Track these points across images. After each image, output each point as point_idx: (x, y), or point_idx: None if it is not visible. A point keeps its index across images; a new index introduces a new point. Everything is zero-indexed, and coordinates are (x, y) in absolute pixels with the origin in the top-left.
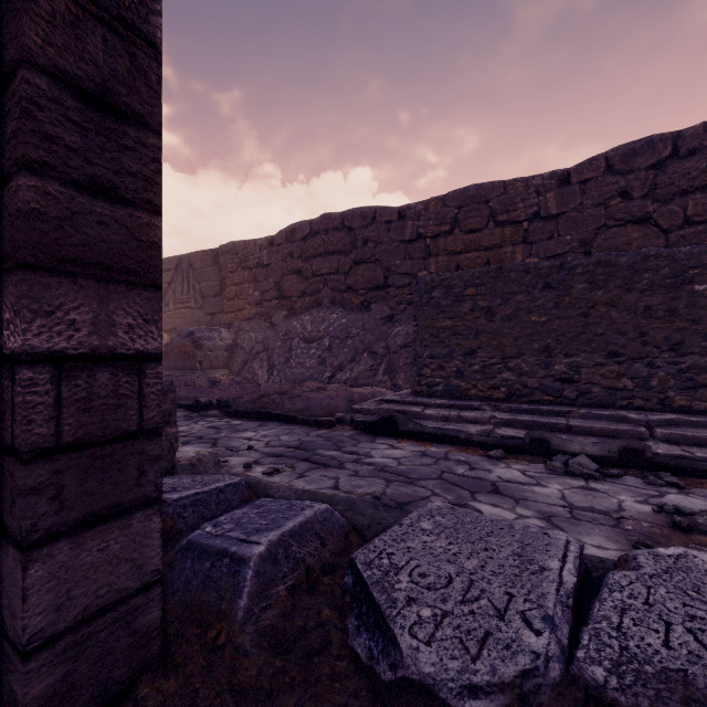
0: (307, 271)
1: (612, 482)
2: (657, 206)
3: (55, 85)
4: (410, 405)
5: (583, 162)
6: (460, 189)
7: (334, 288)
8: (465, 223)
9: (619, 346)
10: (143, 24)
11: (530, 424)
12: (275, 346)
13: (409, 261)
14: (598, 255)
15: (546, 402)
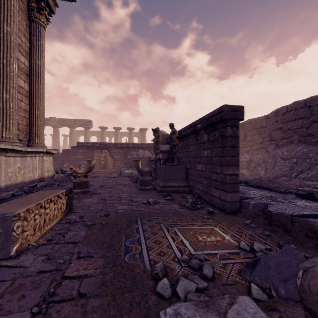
0: (285, 128)
1: None
2: None
3: (229, 147)
4: None
5: None
6: None
7: (299, 135)
8: None
9: None
10: (237, 135)
11: None
12: (268, 161)
13: None
14: None
15: None
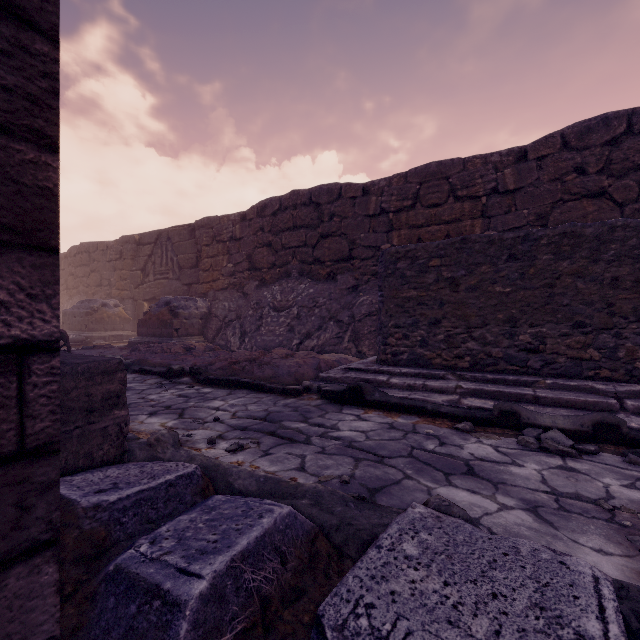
0: (277, 244)
1: (590, 460)
2: (612, 180)
3: None
4: (375, 374)
5: (540, 140)
6: (421, 166)
7: (302, 260)
8: (426, 198)
9: (585, 316)
10: None
11: (497, 395)
12: (247, 314)
13: (373, 234)
14: (563, 226)
15: (510, 372)
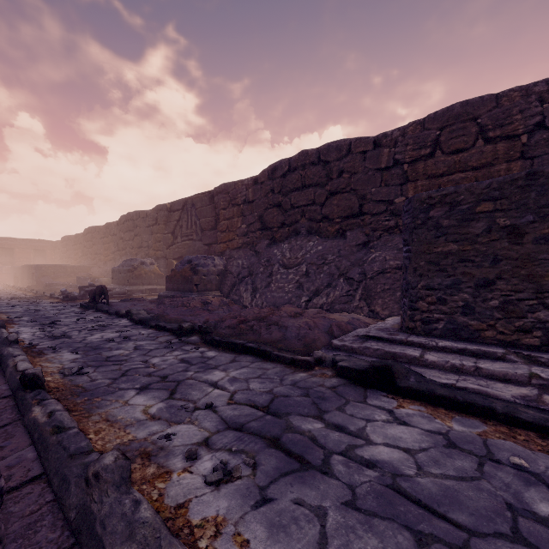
0: (286, 204)
1: None
2: None
3: None
4: (403, 346)
5: None
6: (442, 109)
7: (310, 218)
8: (448, 144)
9: None
10: None
11: None
12: (258, 271)
13: (385, 188)
14: None
15: None
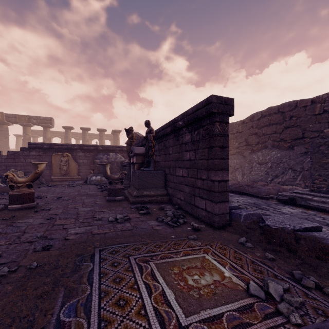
0: (260, 133)
1: None
2: None
3: (218, 148)
4: (306, 195)
5: None
6: None
7: (273, 140)
8: None
9: None
10: (226, 133)
11: None
12: (245, 166)
13: (317, 124)
14: None
15: None
